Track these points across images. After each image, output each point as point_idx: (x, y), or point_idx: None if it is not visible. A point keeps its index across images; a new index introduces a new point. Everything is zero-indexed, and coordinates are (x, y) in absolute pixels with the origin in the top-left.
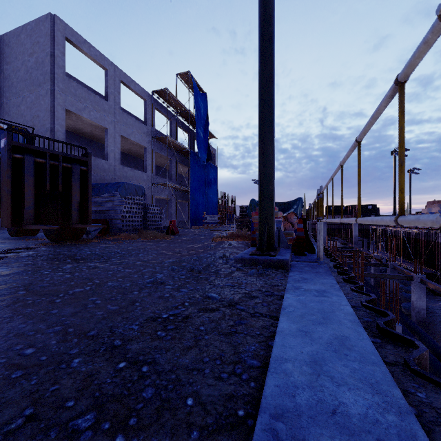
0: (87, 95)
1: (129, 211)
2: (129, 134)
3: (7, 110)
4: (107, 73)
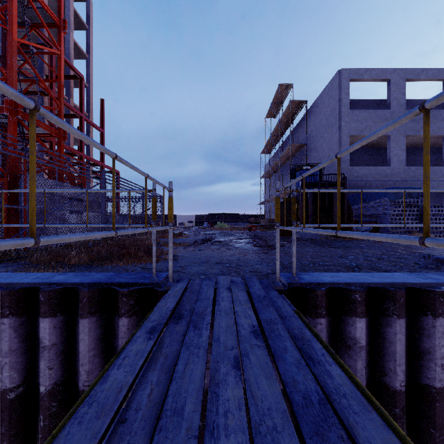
0: (367, 115)
1: (400, 214)
2: (417, 130)
3: (316, 150)
4: (388, 83)
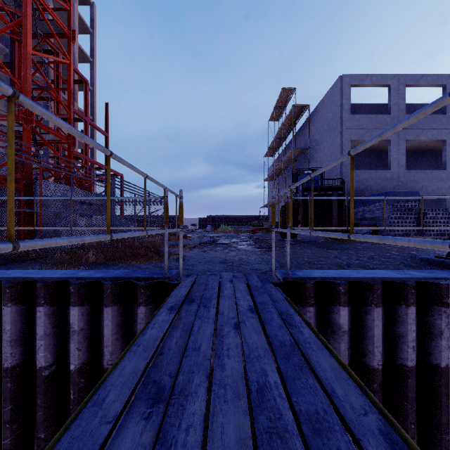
0: (368, 120)
1: (399, 217)
2: (417, 135)
3: (319, 153)
4: (389, 88)
